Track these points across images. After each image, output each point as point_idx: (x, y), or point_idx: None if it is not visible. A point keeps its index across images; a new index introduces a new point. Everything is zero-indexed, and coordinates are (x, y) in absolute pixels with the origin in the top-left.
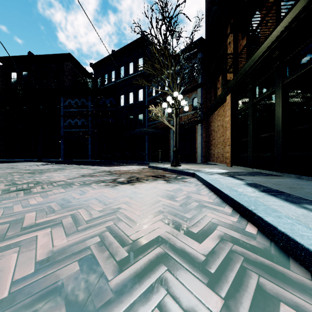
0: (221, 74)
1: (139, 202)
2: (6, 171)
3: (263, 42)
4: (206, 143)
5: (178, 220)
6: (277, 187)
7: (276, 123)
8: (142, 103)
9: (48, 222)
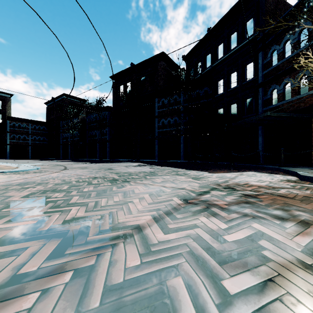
0: None
1: None
2: (96, 175)
3: None
4: None
5: None
6: None
7: None
8: (251, 82)
9: None
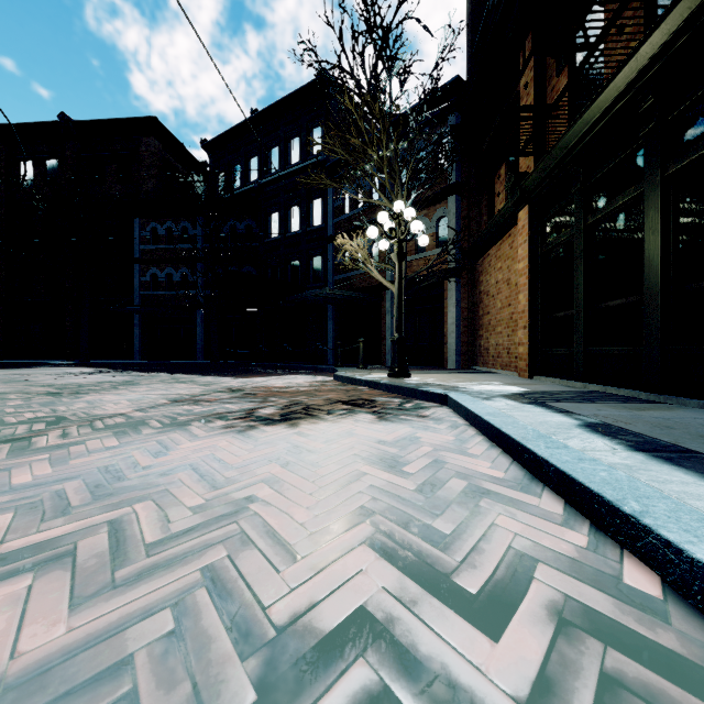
0: (505, 161)
1: (306, 477)
2: None
3: (614, 74)
4: (469, 323)
5: (416, 542)
6: (667, 435)
7: (647, 273)
8: (319, 230)
9: (34, 550)
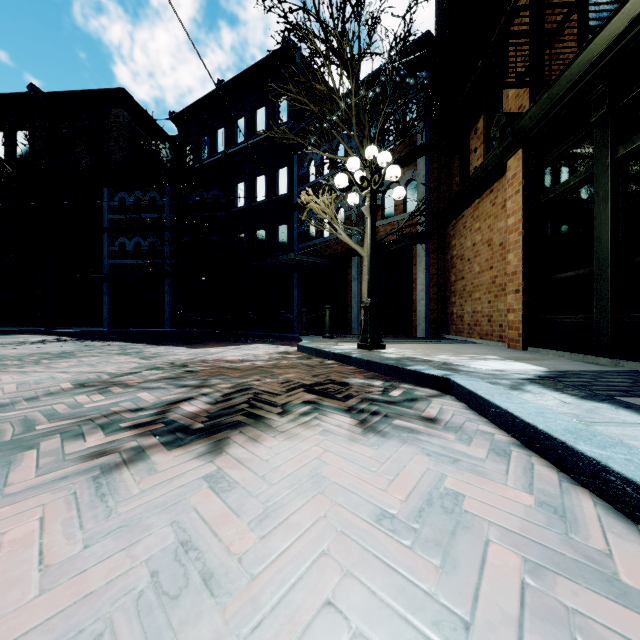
0: (483, 112)
1: None
2: None
3: None
4: (439, 290)
5: None
6: None
7: None
8: (285, 199)
9: None
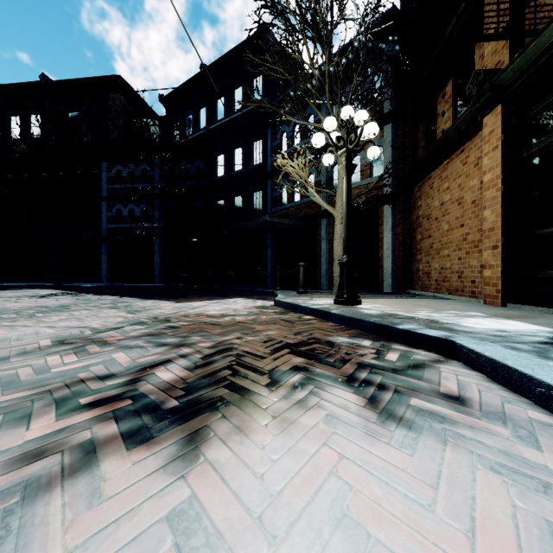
0: (452, 76)
1: None
2: None
3: None
4: (404, 248)
5: None
6: None
7: None
8: (260, 168)
9: None
